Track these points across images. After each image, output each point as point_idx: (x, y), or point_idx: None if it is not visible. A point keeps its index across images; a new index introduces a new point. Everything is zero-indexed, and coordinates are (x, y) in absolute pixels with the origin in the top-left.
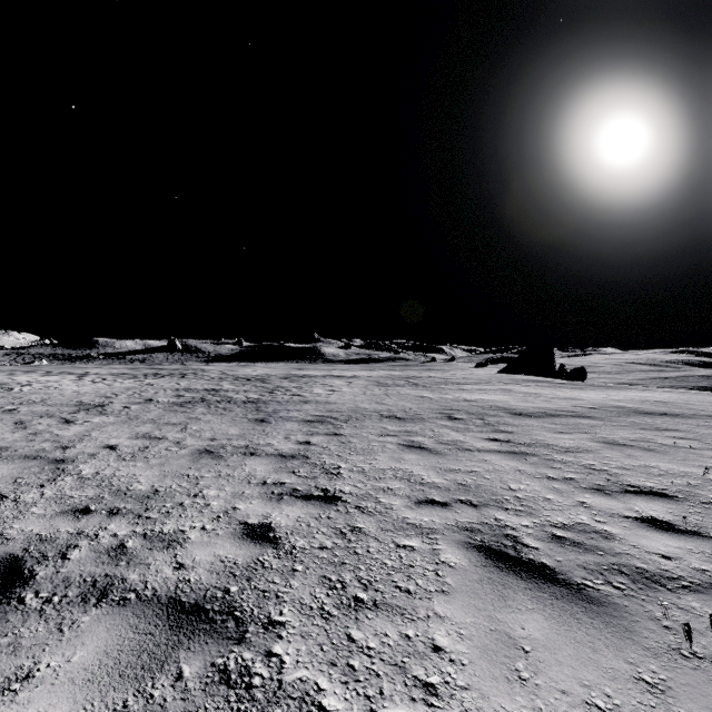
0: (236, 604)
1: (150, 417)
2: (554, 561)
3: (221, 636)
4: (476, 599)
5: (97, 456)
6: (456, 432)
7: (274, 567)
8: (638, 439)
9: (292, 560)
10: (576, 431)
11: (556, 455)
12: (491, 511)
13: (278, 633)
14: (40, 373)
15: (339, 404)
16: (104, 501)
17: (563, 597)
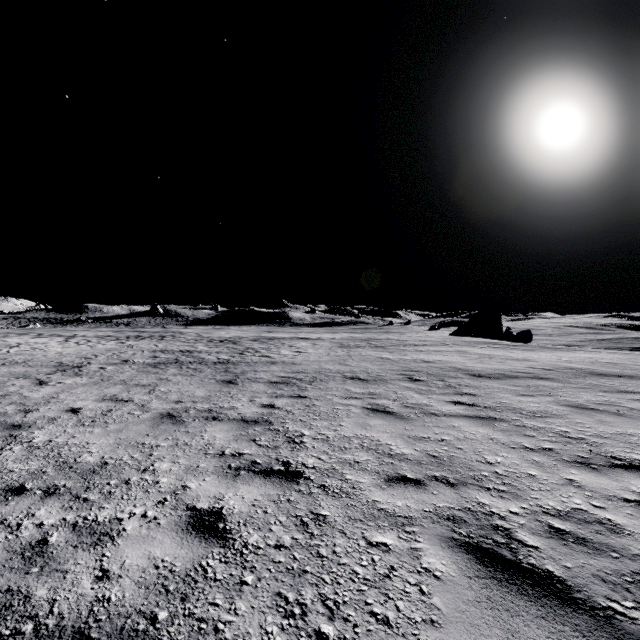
0: None
1: (122, 378)
2: (562, 568)
3: None
4: (478, 636)
5: (56, 421)
6: (419, 394)
7: (218, 578)
8: (603, 403)
9: (241, 565)
10: (539, 393)
11: (526, 421)
12: (471, 491)
13: None
14: (32, 335)
15: (305, 365)
16: (44, 476)
17: (591, 633)
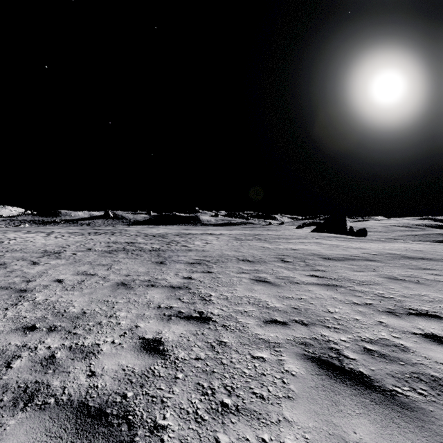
0: (130, 409)
1: (88, 260)
2: (369, 370)
3: (115, 440)
4: (315, 404)
5: (48, 287)
6: (288, 270)
7: (161, 375)
8: (409, 276)
9: (175, 369)
10: (367, 270)
11: (357, 287)
12: (317, 328)
13: (161, 437)
14: (23, 232)
15: (211, 252)
16: (46, 320)
17: (381, 403)
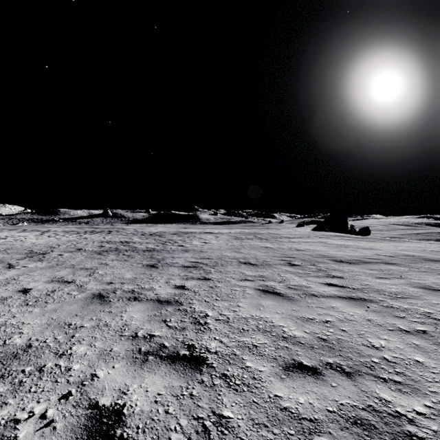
0: None
1: (72, 263)
2: None
3: None
4: None
5: (6, 301)
6: (298, 277)
7: None
8: None
9: None
10: (392, 276)
11: (391, 301)
12: (368, 383)
13: None
14: (19, 230)
15: (209, 252)
16: None
17: None
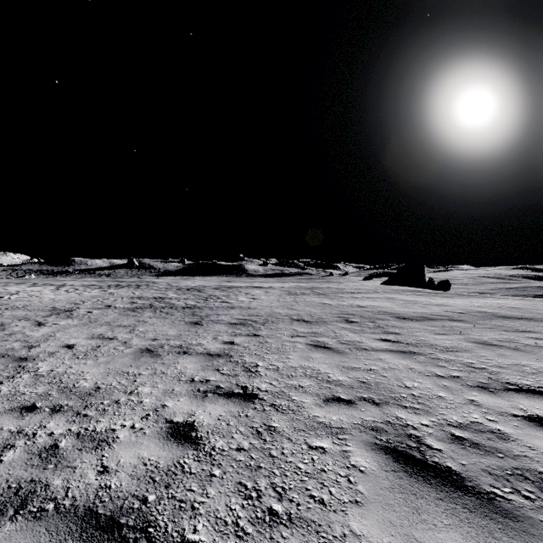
0: (151, 518)
1: (107, 320)
2: (459, 464)
3: None
4: (390, 511)
5: (55, 355)
6: (353, 333)
7: (193, 472)
8: (504, 340)
9: (210, 463)
10: (452, 332)
11: (440, 354)
12: (392, 409)
13: None
14: (28, 284)
15: (258, 309)
16: (50, 398)
17: (476, 510)
